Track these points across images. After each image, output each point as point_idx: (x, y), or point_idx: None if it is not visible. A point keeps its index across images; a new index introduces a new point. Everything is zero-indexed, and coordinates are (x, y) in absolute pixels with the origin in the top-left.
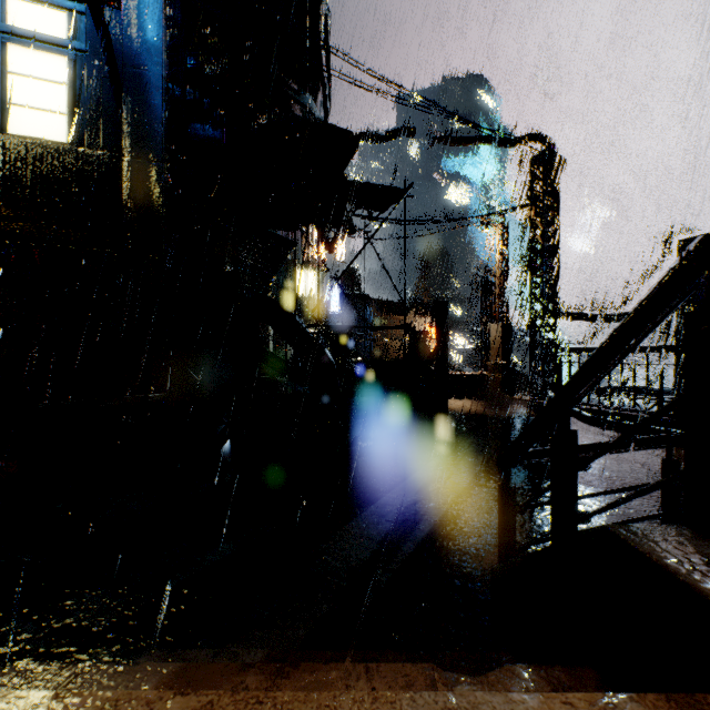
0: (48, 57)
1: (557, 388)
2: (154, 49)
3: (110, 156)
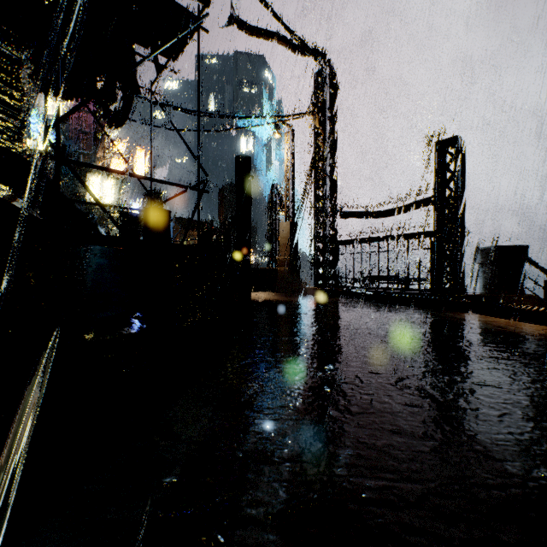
0: None
1: (335, 277)
2: None
3: None
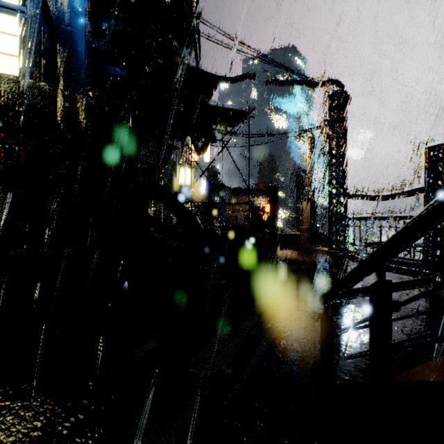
0: (5, 17)
1: (346, 243)
2: (79, 13)
3: (49, 86)
